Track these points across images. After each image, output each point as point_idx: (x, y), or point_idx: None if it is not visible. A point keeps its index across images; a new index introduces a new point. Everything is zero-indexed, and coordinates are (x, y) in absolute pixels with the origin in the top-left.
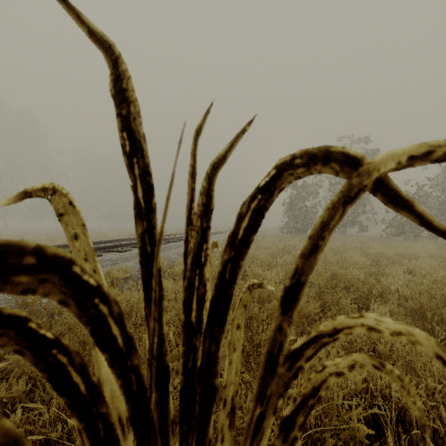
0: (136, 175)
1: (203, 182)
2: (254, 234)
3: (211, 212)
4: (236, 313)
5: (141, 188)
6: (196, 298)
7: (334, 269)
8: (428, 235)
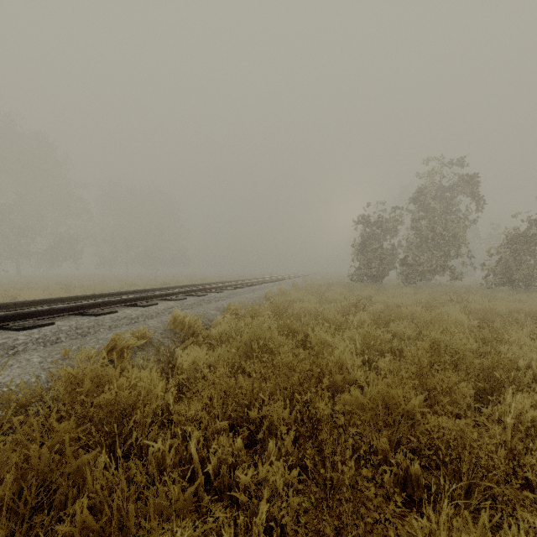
0: None
1: None
2: None
3: None
4: None
5: None
6: None
7: (435, 335)
8: None
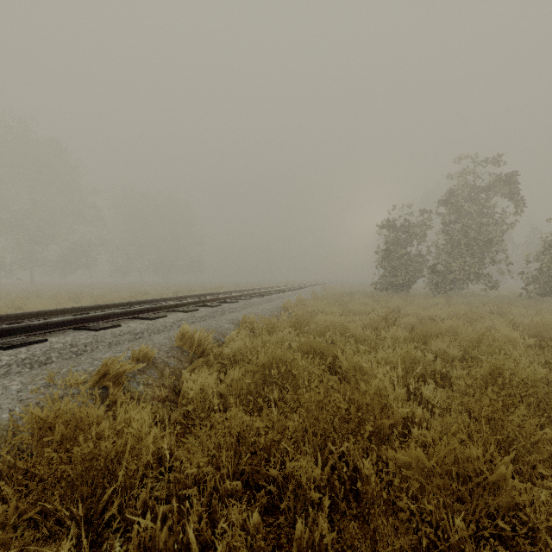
0: None
1: None
2: None
3: None
4: None
5: None
6: None
7: (497, 360)
8: None
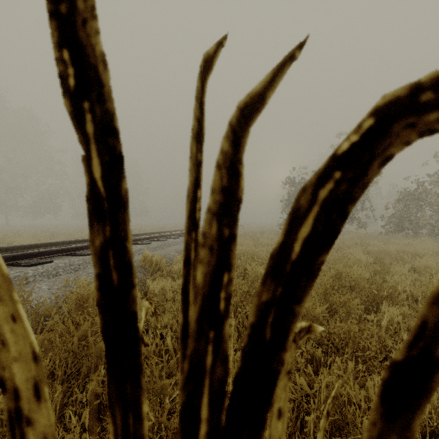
0: (88, 134)
1: (223, 142)
2: (326, 251)
3: (238, 205)
4: (276, 389)
5: (99, 159)
6: (209, 392)
7: (339, 268)
8: (428, 231)
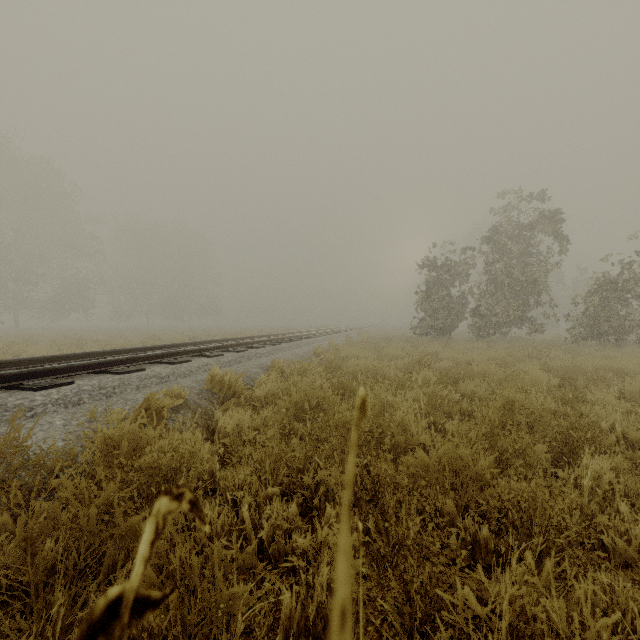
0: None
1: None
2: None
3: None
4: None
5: None
6: None
7: (509, 394)
8: (638, 338)
